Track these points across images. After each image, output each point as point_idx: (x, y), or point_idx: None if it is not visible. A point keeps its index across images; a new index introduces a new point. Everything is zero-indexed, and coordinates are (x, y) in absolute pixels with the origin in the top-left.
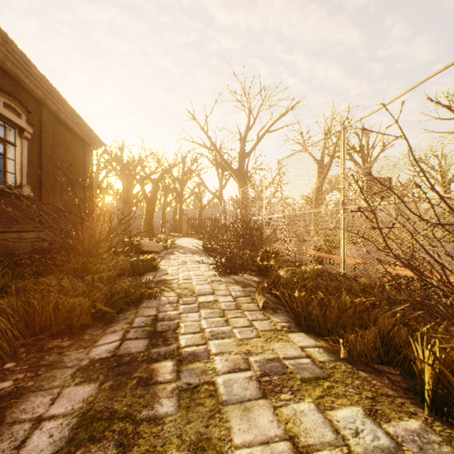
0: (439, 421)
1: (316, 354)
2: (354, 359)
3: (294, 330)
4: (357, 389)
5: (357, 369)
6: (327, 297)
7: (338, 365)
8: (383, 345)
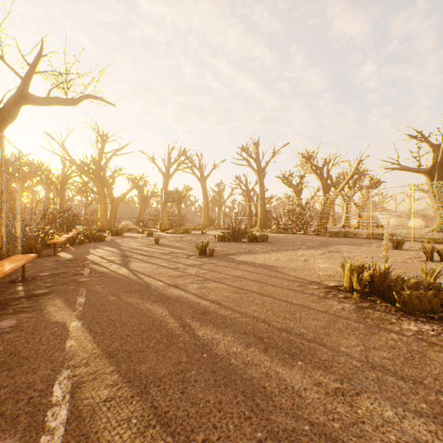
0: None
1: None
2: None
3: None
4: None
5: None
6: None
7: None
8: None
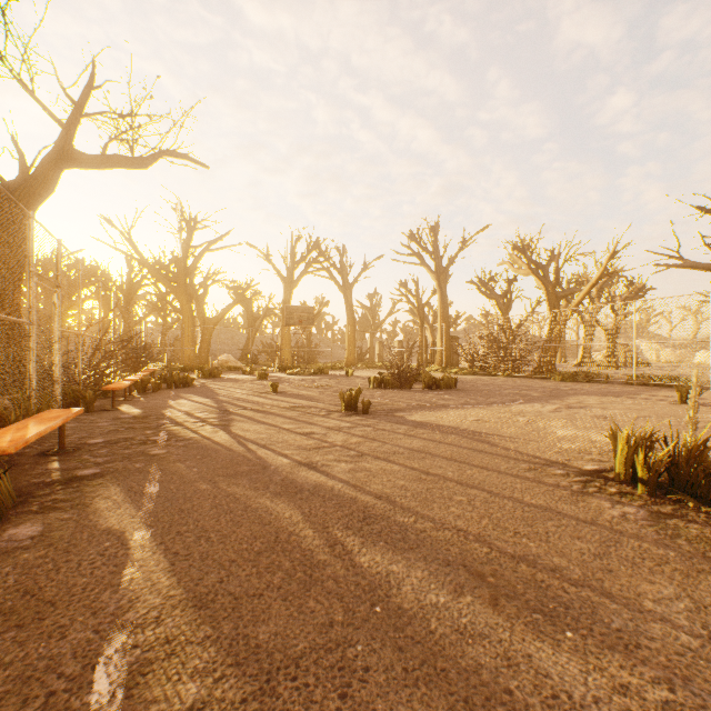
0: None
1: None
2: None
3: None
4: None
5: None
6: None
7: None
8: None
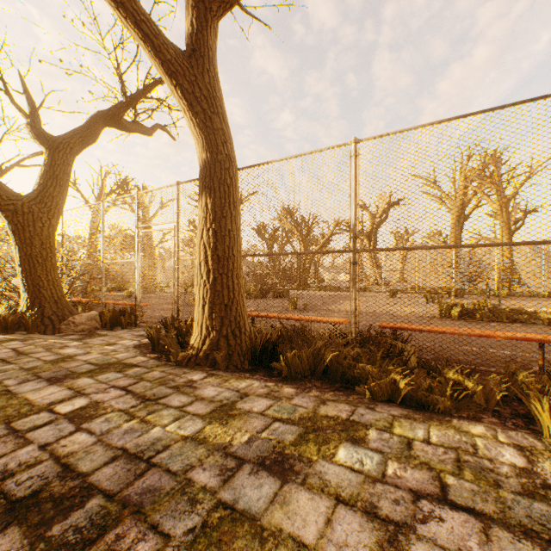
0: None
1: None
2: None
3: None
4: None
5: None
6: None
7: None
8: None
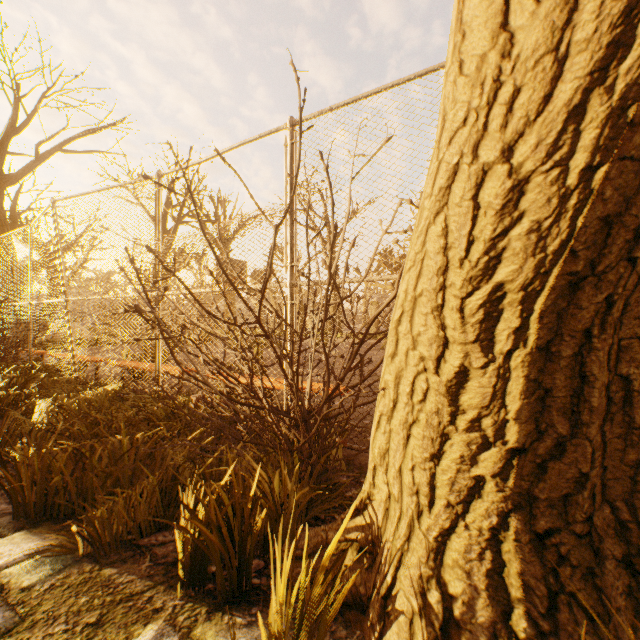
0: (194, 598)
1: (24, 574)
2: (105, 548)
3: (1, 533)
4: (75, 617)
5: (104, 566)
6: (90, 445)
7: (62, 579)
8: (166, 499)
